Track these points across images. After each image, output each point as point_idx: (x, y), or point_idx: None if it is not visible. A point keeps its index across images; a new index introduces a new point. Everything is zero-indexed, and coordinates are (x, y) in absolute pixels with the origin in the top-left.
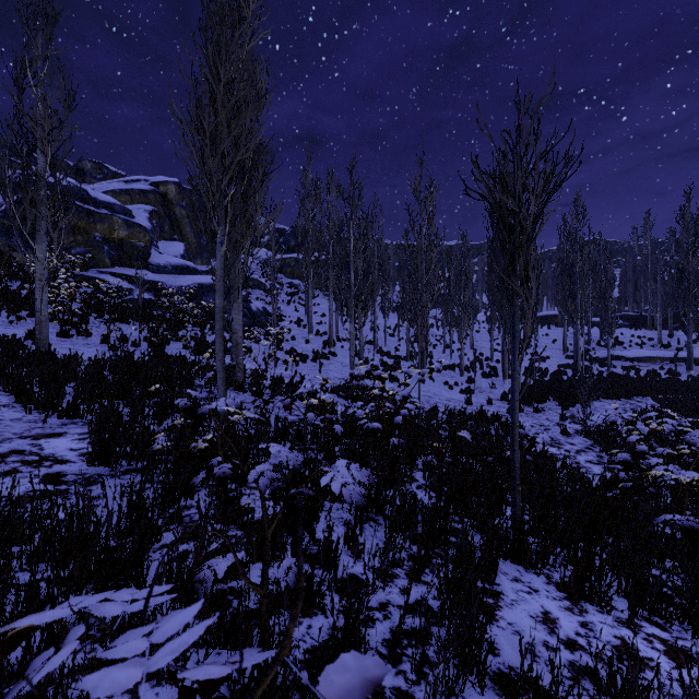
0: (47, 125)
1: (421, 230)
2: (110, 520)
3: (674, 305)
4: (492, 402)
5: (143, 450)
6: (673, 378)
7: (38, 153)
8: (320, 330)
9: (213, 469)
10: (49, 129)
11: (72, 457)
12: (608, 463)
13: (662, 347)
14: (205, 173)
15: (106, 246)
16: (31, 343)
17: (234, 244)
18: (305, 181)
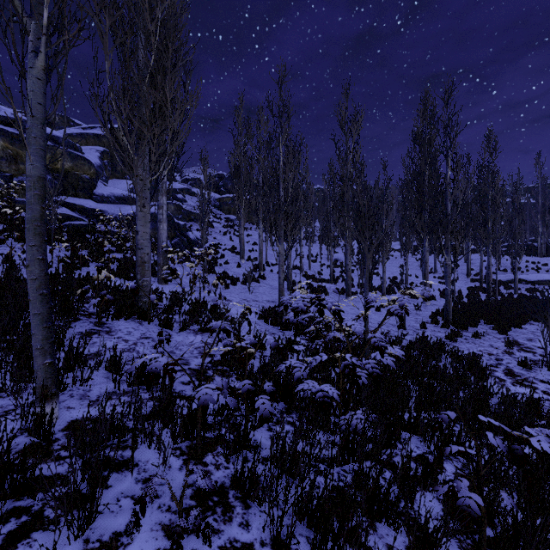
0: None
1: (346, 159)
2: None
3: None
4: (425, 326)
5: None
6: None
7: None
8: (251, 256)
9: None
10: None
11: None
12: None
13: None
14: None
15: (49, 175)
16: None
17: (139, 140)
18: (237, 120)
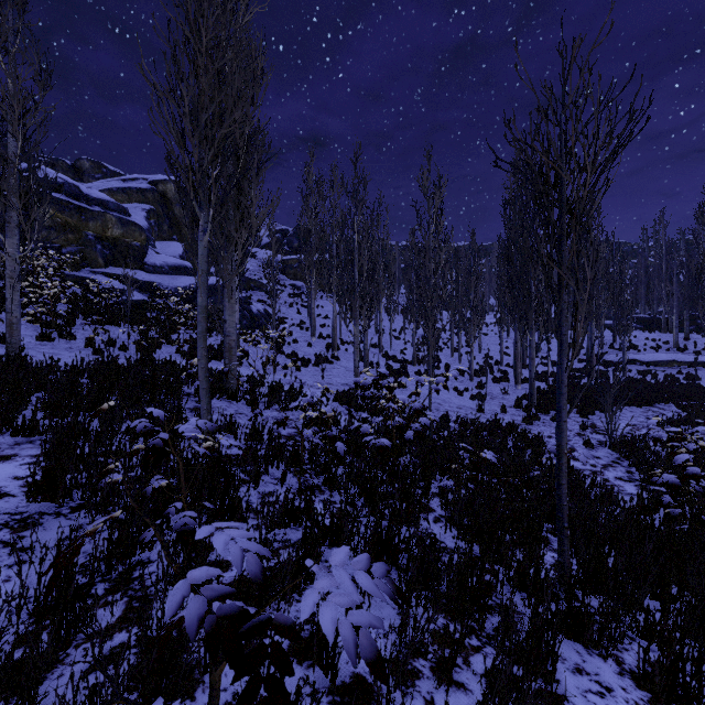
0: (18, 105)
1: (428, 228)
2: (9, 606)
3: (692, 306)
4: (505, 410)
5: (95, 483)
6: (693, 383)
7: (9, 137)
8: (323, 333)
9: (169, 520)
10: (21, 110)
11: (13, 488)
12: (641, 480)
13: (678, 351)
14: (186, 150)
15: (99, 245)
16: (5, 347)
17: (227, 238)
18: (307, 178)
